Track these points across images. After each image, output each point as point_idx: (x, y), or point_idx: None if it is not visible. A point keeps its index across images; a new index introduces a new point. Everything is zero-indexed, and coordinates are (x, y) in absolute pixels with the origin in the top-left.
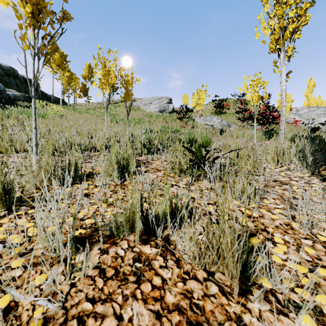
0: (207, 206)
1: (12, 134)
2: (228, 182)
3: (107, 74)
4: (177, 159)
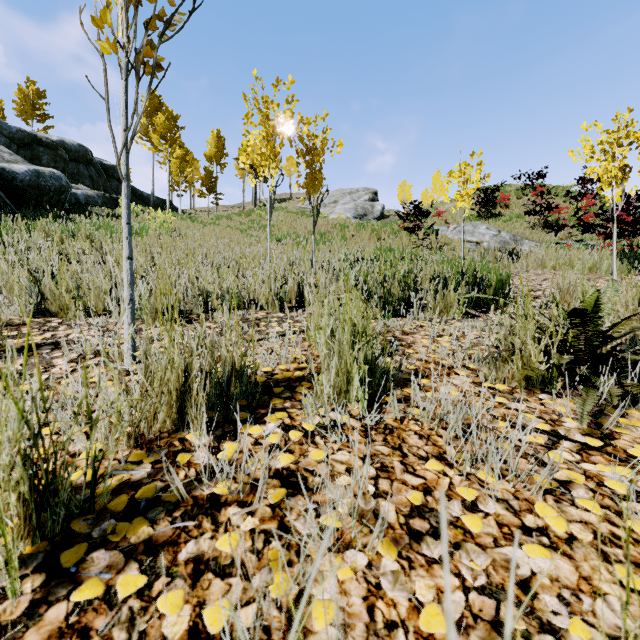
0: None
1: (79, 271)
2: None
3: (271, 135)
4: (516, 339)
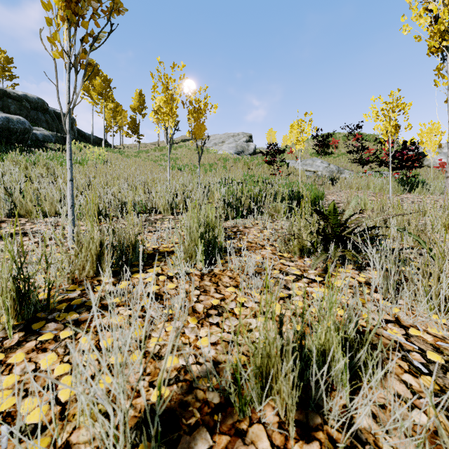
0: (384, 326)
1: (39, 188)
2: (391, 270)
3: (170, 100)
4: (295, 228)
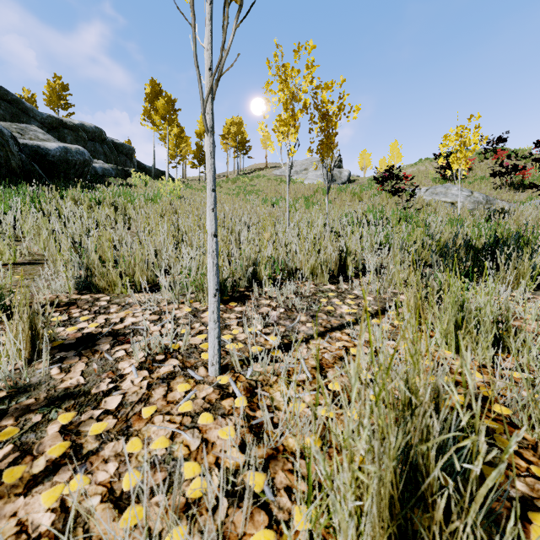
0: None
1: (114, 239)
2: None
3: (289, 102)
4: None
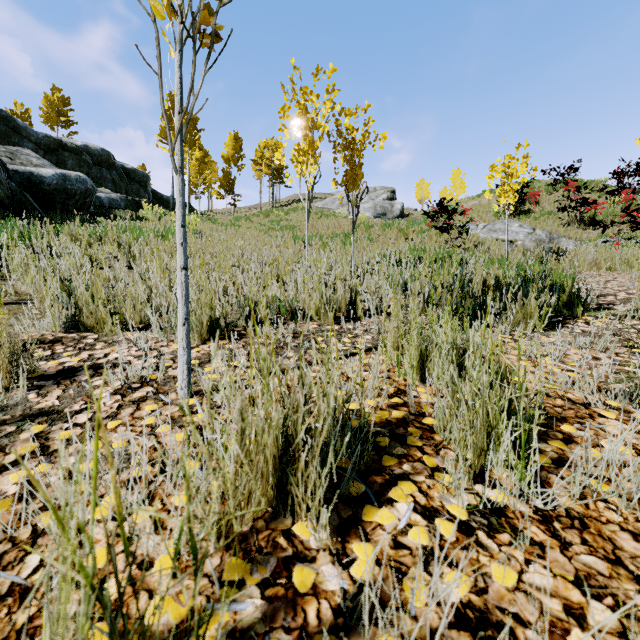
0: None
1: (111, 278)
2: None
3: (309, 129)
4: None
